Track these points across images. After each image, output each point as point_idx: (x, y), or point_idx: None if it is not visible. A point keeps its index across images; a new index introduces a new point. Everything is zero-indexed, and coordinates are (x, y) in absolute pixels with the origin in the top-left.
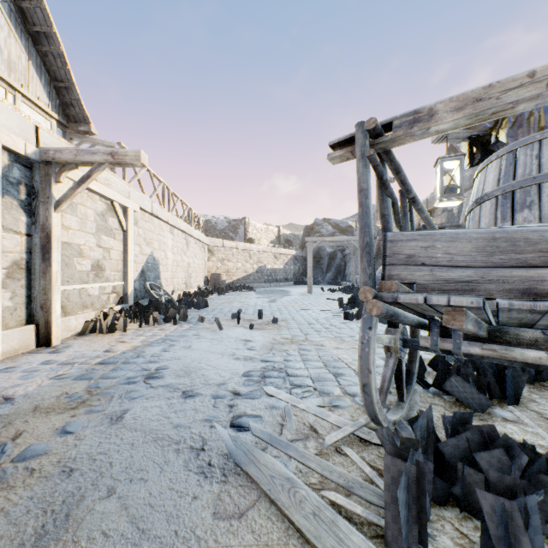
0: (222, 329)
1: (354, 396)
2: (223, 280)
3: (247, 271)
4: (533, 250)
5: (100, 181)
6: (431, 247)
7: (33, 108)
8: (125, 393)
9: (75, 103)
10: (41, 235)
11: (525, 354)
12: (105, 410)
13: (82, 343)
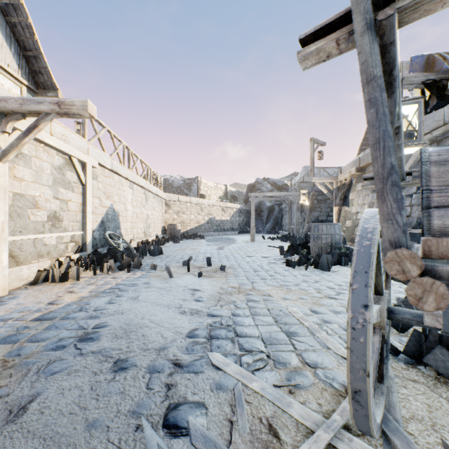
0: (172, 277)
1: (315, 368)
2: (178, 229)
3: (199, 222)
4: None
5: (56, 136)
6: None
7: (3, 73)
8: (46, 364)
9: (43, 71)
10: None
11: None
12: (9, 395)
13: (30, 294)
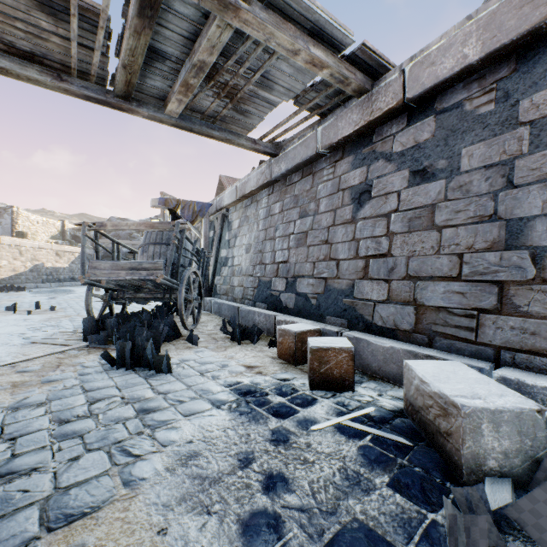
0: None
1: None
2: None
3: (16, 270)
4: (120, 267)
5: None
6: (101, 264)
7: None
8: None
9: None
10: None
11: (140, 295)
12: None
13: None
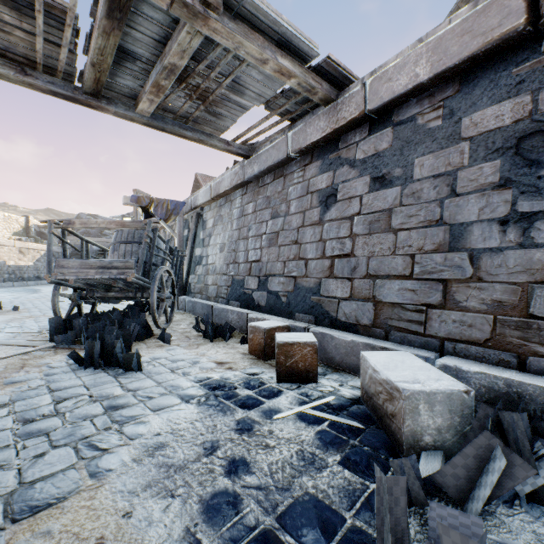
0: None
1: None
2: None
3: None
4: (89, 265)
5: None
6: (69, 263)
7: None
8: None
9: None
10: None
11: (111, 294)
12: None
13: None
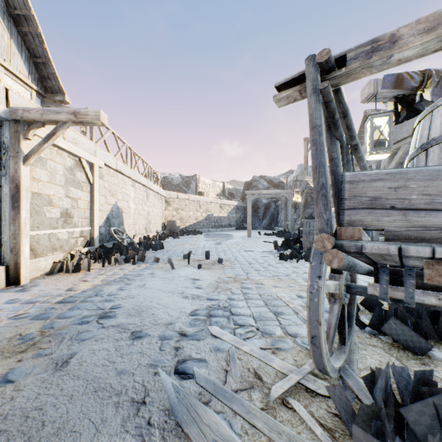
0: (174, 268)
1: (295, 337)
2: (178, 226)
3: (197, 219)
4: None
5: (68, 140)
6: (403, 187)
7: (15, 80)
8: (76, 334)
9: (52, 76)
10: (11, 186)
11: None
12: (53, 354)
13: (48, 282)
